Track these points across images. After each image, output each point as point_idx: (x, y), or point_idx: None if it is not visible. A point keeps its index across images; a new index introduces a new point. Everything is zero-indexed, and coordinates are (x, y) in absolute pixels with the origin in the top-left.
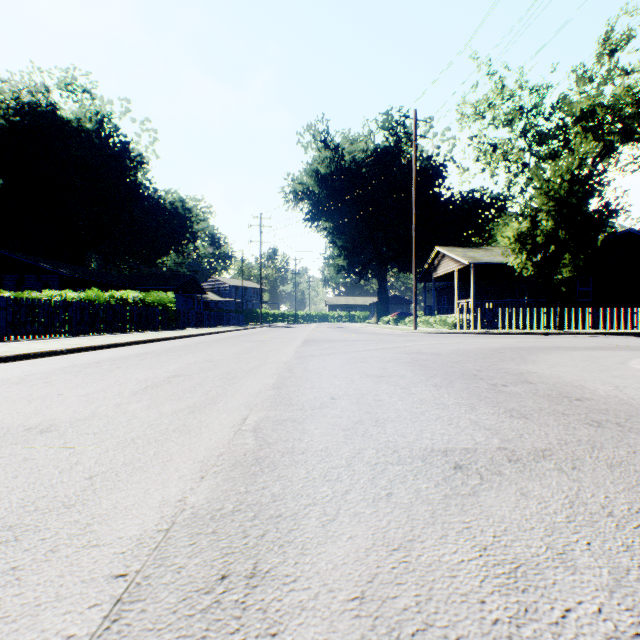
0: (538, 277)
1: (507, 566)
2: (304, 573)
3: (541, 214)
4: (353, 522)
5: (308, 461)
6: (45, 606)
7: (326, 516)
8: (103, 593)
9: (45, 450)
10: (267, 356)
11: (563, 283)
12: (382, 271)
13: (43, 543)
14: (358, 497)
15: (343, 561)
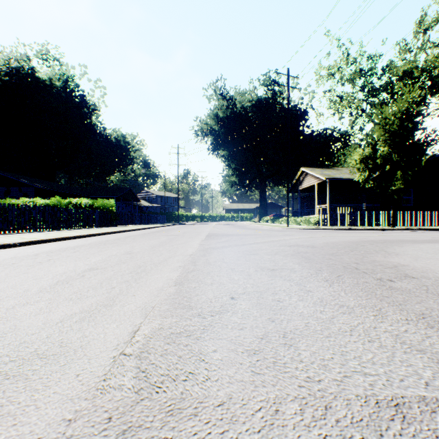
0: (377, 188)
1: None
2: None
3: (380, 142)
4: None
5: None
6: None
7: None
8: None
9: None
10: (177, 248)
11: (396, 192)
12: (262, 185)
13: None
14: None
15: None
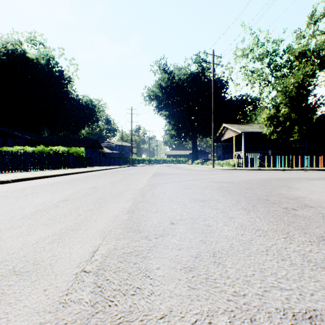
0: (279, 139)
1: None
2: None
3: (282, 105)
4: None
5: None
6: None
7: None
8: None
9: None
10: (130, 184)
11: (294, 142)
12: (194, 137)
13: None
14: None
15: None
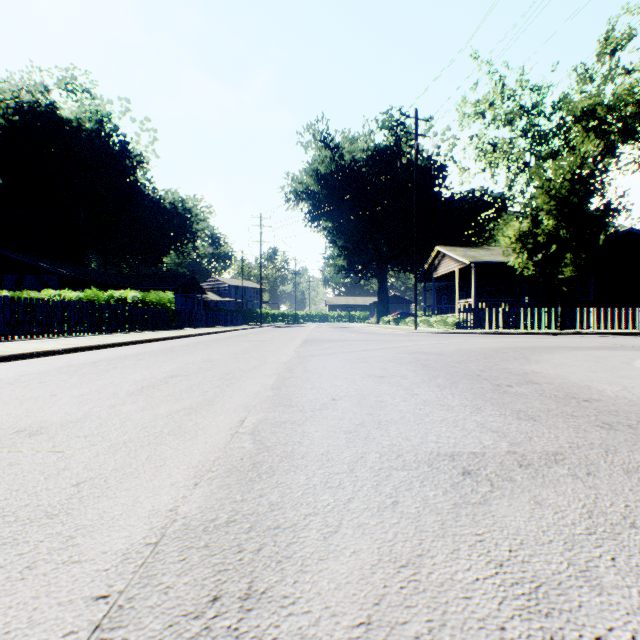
0: (539, 277)
1: (527, 585)
2: (304, 594)
3: (542, 213)
4: (357, 534)
5: (308, 466)
6: (15, 634)
7: (328, 527)
8: (81, 618)
9: (32, 454)
10: (266, 356)
11: (564, 283)
12: (382, 271)
13: (20, 559)
14: (362, 506)
15: (347, 580)
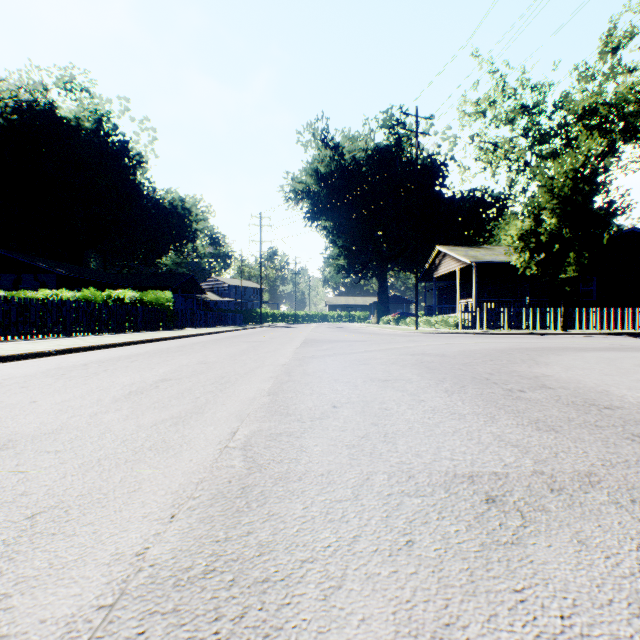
0: (542, 276)
1: None
2: None
3: (545, 212)
4: (366, 591)
5: (306, 491)
6: None
7: (329, 581)
8: None
9: None
10: (264, 358)
11: (567, 282)
12: (382, 271)
13: None
14: (370, 548)
15: None
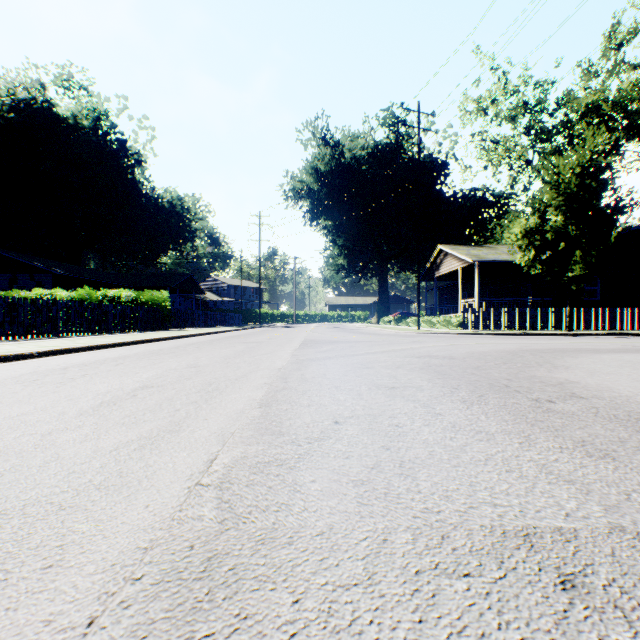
0: (547, 275)
1: None
2: None
3: (551, 209)
4: None
5: (298, 566)
6: None
7: None
8: None
9: None
10: (260, 360)
11: (574, 281)
12: (383, 270)
13: None
14: None
15: None
